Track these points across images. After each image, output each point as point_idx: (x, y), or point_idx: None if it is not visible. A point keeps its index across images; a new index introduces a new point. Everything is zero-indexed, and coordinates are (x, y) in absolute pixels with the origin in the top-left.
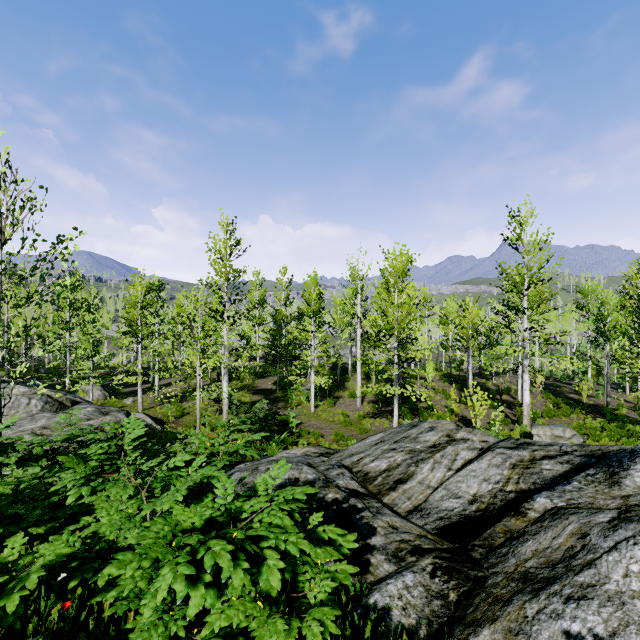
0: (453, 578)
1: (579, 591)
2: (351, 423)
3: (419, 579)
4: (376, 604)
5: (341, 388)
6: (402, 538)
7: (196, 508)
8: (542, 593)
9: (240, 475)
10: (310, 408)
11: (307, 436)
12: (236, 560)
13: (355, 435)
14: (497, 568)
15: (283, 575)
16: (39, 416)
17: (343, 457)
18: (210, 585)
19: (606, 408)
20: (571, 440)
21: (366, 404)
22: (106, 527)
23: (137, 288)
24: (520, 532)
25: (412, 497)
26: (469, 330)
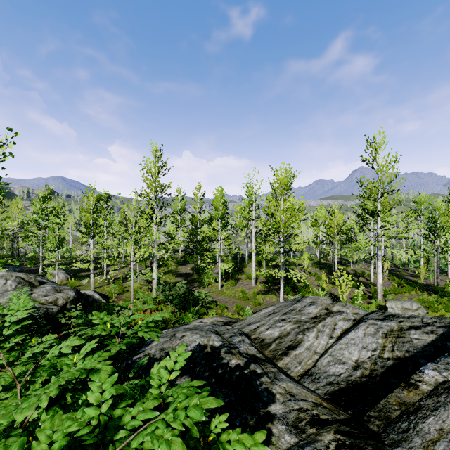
0: None
1: None
2: (248, 298)
3: None
4: None
5: (240, 272)
6: (300, 406)
7: (63, 418)
8: None
9: (161, 341)
10: (217, 287)
11: (215, 308)
12: None
13: (251, 307)
14: (402, 448)
15: None
16: (7, 293)
17: (243, 325)
18: None
19: (437, 287)
20: (417, 311)
21: (259, 284)
22: None
23: (90, 198)
24: (416, 406)
25: (302, 362)
26: (335, 229)
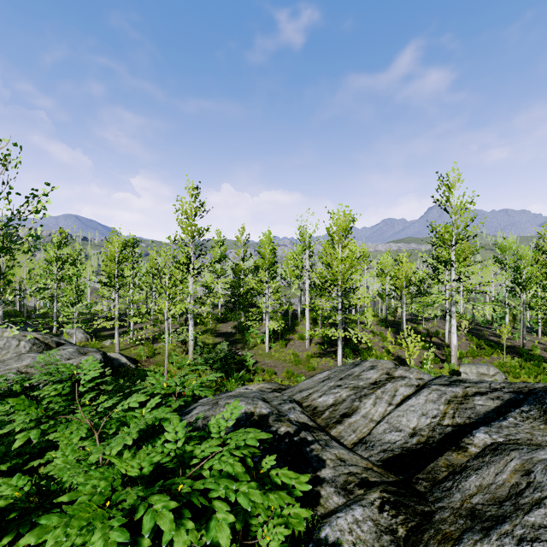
0: (401, 513)
1: (531, 532)
2: (300, 362)
3: (368, 513)
4: (327, 538)
5: (292, 331)
6: (350, 471)
7: (146, 452)
8: (493, 533)
9: (202, 409)
10: (265, 349)
11: (262, 373)
12: (180, 518)
13: (304, 372)
14: (443, 503)
15: (235, 521)
16: (25, 356)
17: (294, 392)
18: (152, 545)
19: (523, 349)
20: (494, 377)
21: (313, 345)
22: (55, 471)
23: (114, 244)
24: (462, 466)
25: (357, 430)
26: (403, 281)
